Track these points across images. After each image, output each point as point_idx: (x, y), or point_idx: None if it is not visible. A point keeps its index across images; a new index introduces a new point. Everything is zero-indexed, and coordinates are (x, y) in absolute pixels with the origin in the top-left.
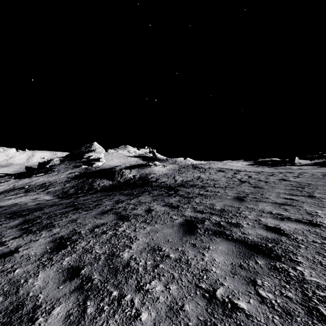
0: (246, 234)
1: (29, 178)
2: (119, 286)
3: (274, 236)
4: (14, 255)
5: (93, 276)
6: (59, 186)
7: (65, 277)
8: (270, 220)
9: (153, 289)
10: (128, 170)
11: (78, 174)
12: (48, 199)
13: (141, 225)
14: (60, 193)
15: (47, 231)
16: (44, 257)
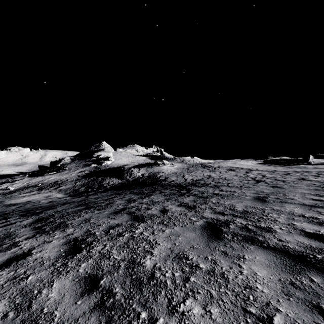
0: (284, 241)
1: (42, 176)
2: (147, 304)
3: (320, 244)
4: (27, 259)
5: (115, 289)
6: (70, 184)
7: (83, 289)
8: (307, 225)
9: (189, 312)
10: (137, 169)
11: (88, 173)
12: (60, 197)
13: (159, 227)
14: (71, 191)
15: (60, 231)
16: (58, 262)
